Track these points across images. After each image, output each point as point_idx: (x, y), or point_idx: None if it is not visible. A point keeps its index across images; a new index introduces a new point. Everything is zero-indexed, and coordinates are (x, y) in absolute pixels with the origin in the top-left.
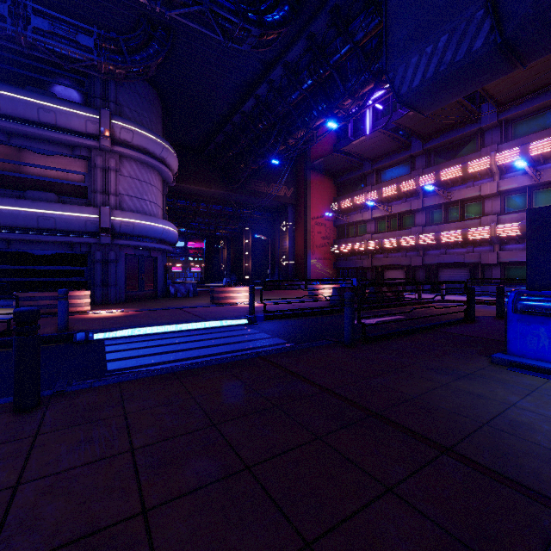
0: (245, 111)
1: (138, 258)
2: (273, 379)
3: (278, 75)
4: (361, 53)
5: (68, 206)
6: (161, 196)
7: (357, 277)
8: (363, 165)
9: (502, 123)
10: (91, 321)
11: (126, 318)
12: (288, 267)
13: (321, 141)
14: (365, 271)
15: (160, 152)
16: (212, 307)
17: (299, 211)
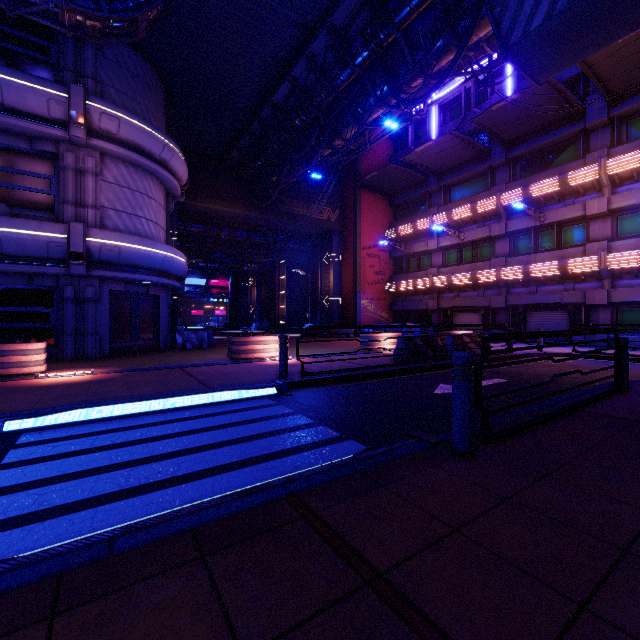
0: (277, 102)
1: (130, 297)
2: (323, 613)
3: (321, 46)
4: (439, 4)
5: (21, 220)
6: (164, 214)
7: (419, 322)
8: (428, 181)
9: (613, 121)
10: (26, 393)
11: (86, 387)
12: (333, 309)
13: (374, 152)
14: (429, 315)
15: (160, 152)
16: (227, 366)
17: (346, 239)
